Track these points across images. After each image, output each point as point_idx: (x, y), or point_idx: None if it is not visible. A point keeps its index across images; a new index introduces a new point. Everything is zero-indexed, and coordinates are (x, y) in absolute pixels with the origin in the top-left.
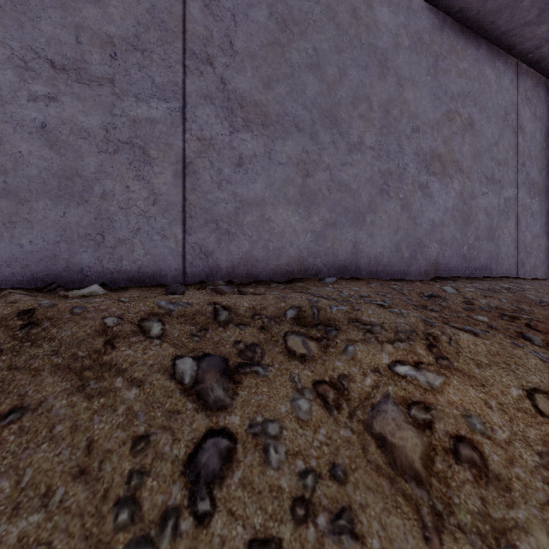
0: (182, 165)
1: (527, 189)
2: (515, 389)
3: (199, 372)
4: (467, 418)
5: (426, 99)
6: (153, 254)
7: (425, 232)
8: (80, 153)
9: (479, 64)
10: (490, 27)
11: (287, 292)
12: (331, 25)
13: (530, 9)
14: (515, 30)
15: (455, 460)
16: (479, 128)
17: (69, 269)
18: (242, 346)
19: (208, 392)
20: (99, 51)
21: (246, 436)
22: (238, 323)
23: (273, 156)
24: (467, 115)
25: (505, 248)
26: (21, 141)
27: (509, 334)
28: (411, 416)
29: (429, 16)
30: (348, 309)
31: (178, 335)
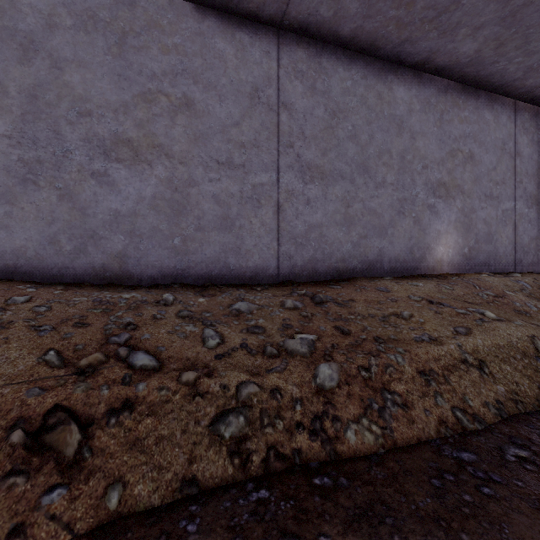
0: (514, 225)
1: None
2: None
3: None
4: None
5: None
6: (507, 261)
7: None
8: (491, 225)
9: None
10: None
11: None
12: None
13: None
14: None
15: None
16: None
17: (488, 267)
18: None
19: None
20: (495, 187)
21: None
22: None
23: (539, 217)
24: None
25: None
26: (479, 224)
27: None
28: None
29: None
30: None
31: None
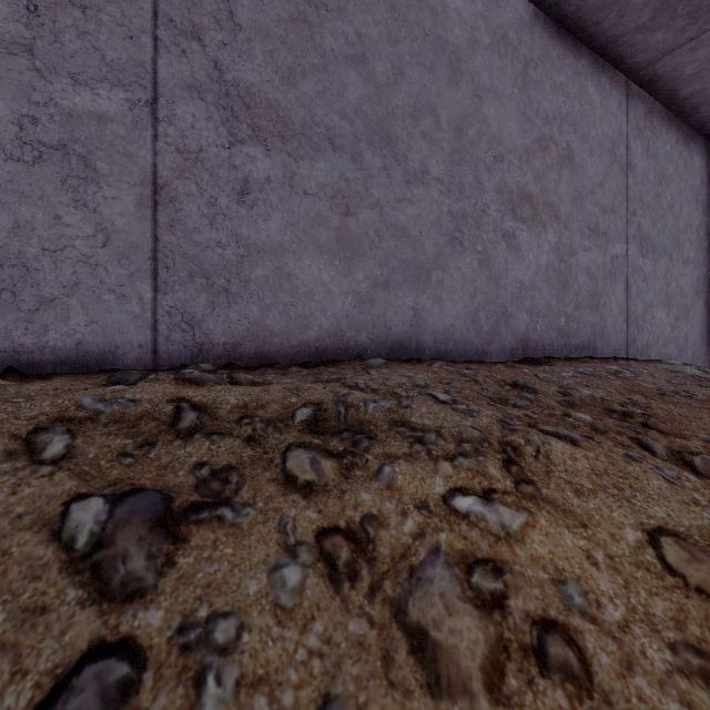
0: (151, 187)
1: (638, 245)
2: (631, 529)
3: (108, 526)
4: (561, 585)
5: (513, 119)
6: (103, 322)
7: (510, 298)
8: None
9: (580, 79)
10: (593, 29)
11: (308, 381)
12: (382, 3)
13: (643, 9)
14: (625, 37)
15: (539, 668)
16: (579, 162)
17: None
18: (206, 471)
19: (115, 564)
20: None
21: (167, 652)
22: (210, 432)
23: (296, 183)
24: (565, 144)
25: (612, 320)
26: None
27: (621, 440)
28: (472, 586)
29: (516, 8)
30: (392, 405)
31: (96, 456)
